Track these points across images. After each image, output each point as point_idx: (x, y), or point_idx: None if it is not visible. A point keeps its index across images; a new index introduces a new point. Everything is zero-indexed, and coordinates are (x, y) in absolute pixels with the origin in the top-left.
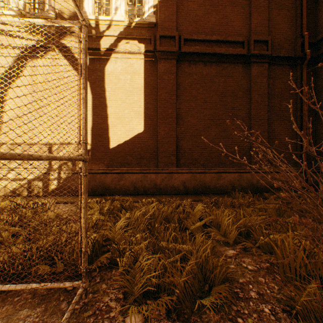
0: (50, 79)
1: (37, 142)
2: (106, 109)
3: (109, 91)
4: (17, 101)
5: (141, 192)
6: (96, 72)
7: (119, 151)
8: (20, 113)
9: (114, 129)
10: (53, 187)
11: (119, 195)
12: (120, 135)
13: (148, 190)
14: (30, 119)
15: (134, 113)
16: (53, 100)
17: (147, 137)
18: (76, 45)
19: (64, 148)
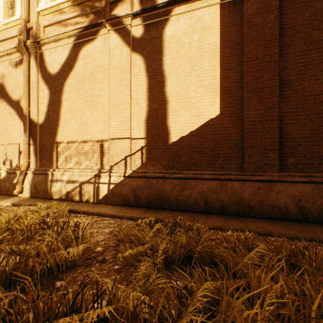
0: (102, 64)
1: (89, 139)
2: (164, 90)
3: (168, 64)
4: (72, 95)
5: (215, 209)
6: (152, 42)
7: (182, 147)
8: (75, 108)
9: (175, 116)
10: (103, 193)
11: (182, 211)
12: (183, 124)
13: (228, 208)
14: (83, 114)
15: (204, 89)
16: (105, 88)
17: (224, 123)
18: (128, 12)
19: (115, 145)
